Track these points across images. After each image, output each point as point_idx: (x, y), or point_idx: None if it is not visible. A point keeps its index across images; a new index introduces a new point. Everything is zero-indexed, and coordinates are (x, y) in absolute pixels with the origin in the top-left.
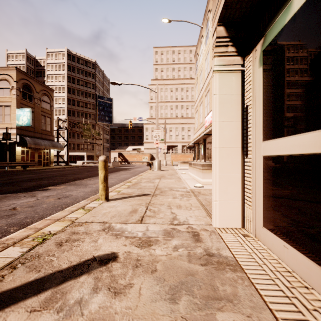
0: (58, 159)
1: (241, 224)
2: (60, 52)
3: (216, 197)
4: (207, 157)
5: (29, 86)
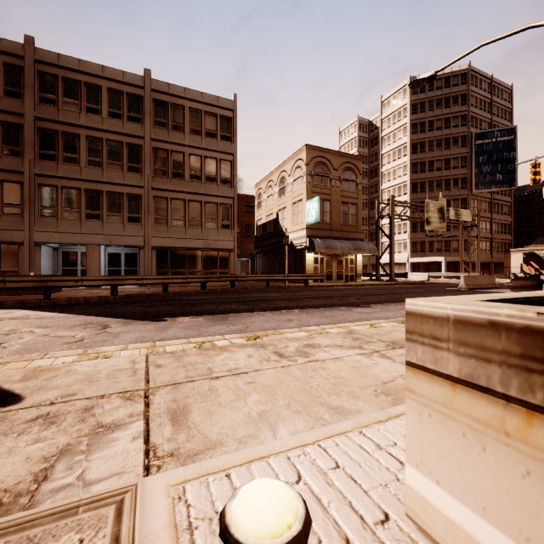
0: (377, 270)
1: None
2: (400, 90)
3: None
4: None
5: (323, 164)
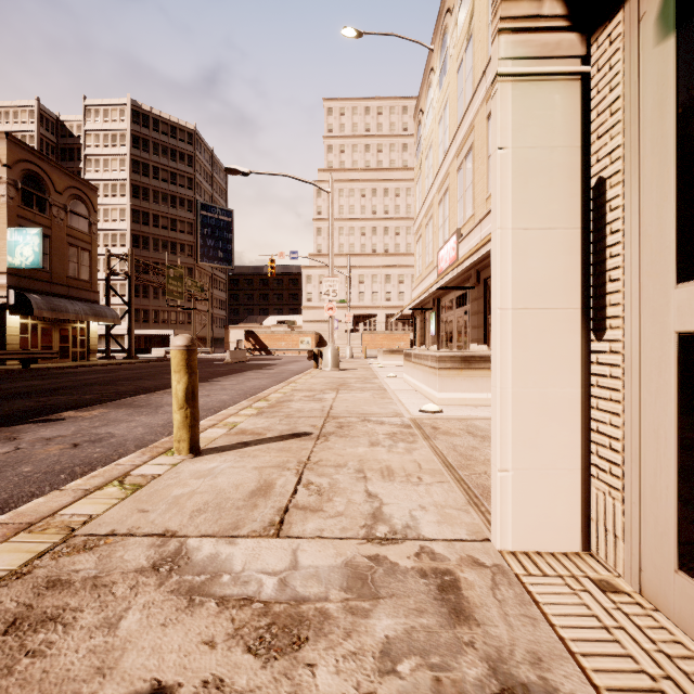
0: (108, 344)
1: (579, 541)
2: (116, 107)
3: (506, 459)
4: (443, 339)
5: (38, 176)
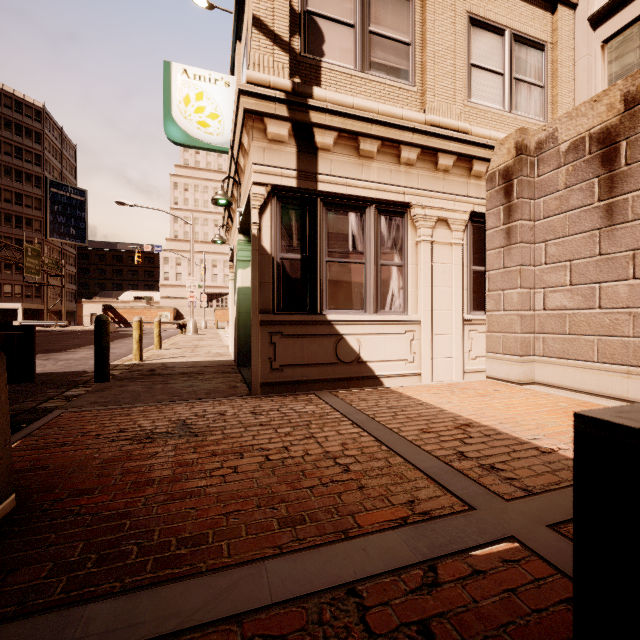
0: None
1: None
2: None
3: (230, 338)
4: None
5: None
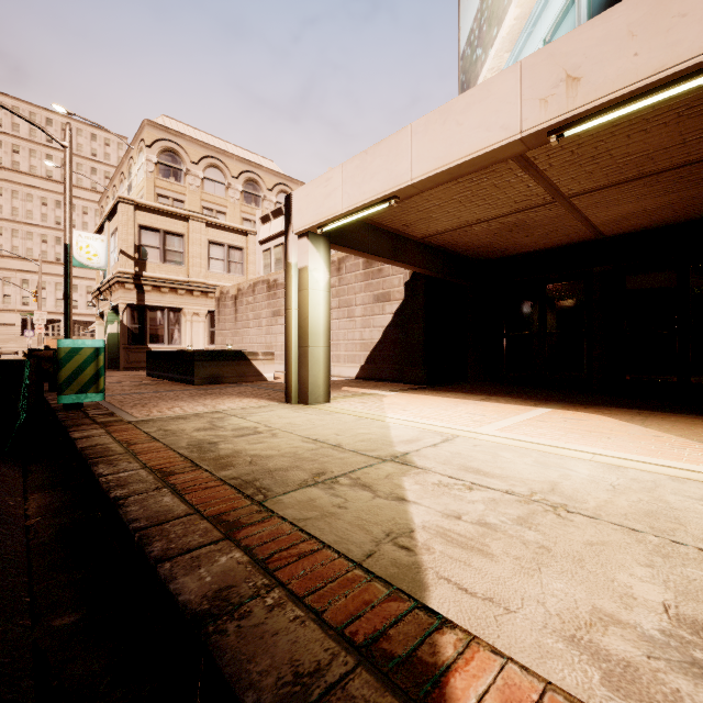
0: None
1: None
2: None
3: None
4: None
5: None
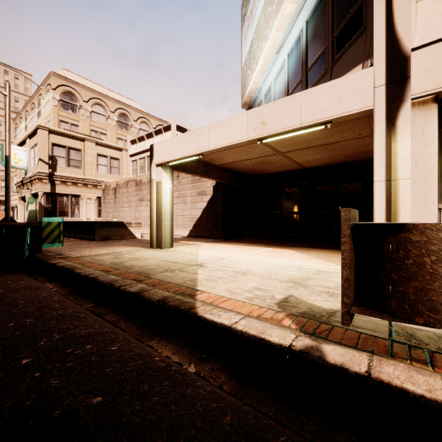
0: None
1: None
2: None
3: None
4: None
5: None
